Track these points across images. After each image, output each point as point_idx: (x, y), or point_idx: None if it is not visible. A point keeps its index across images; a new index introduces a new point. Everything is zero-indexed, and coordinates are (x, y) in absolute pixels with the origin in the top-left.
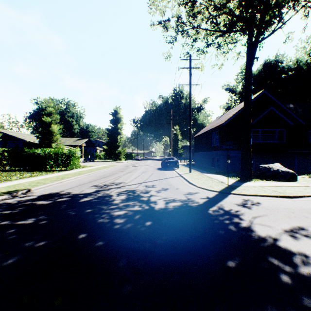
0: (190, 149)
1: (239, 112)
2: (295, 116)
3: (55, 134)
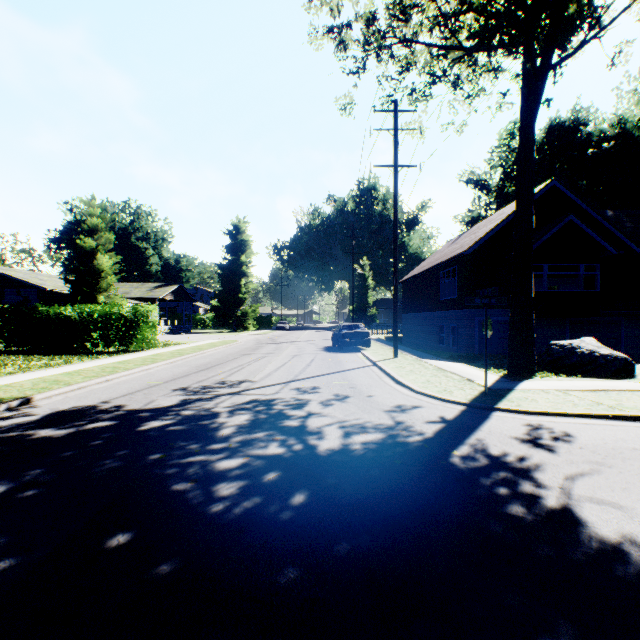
0: (395, 306)
1: (500, 227)
2: (621, 235)
3: (105, 274)
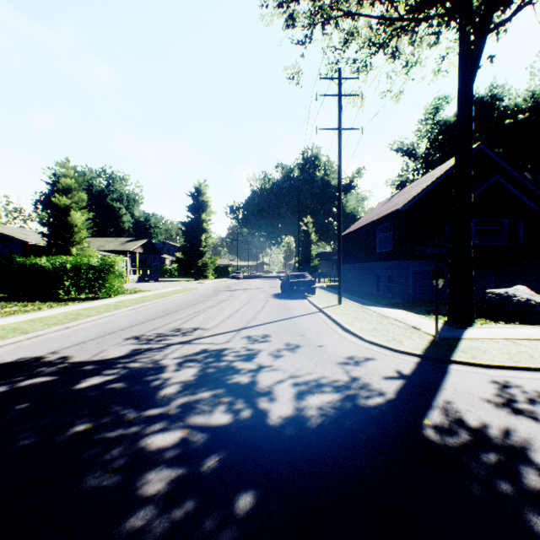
0: (339, 257)
1: (432, 186)
2: None
3: (78, 229)
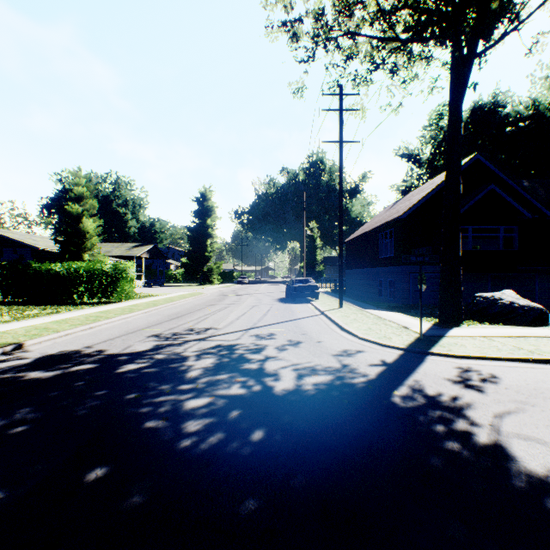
0: (340, 263)
1: (431, 195)
2: (536, 202)
3: (89, 235)
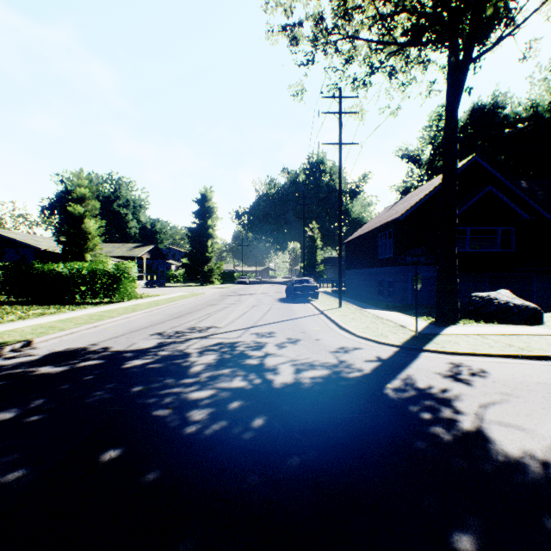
0: (339, 263)
1: (429, 196)
2: (533, 203)
3: (92, 236)
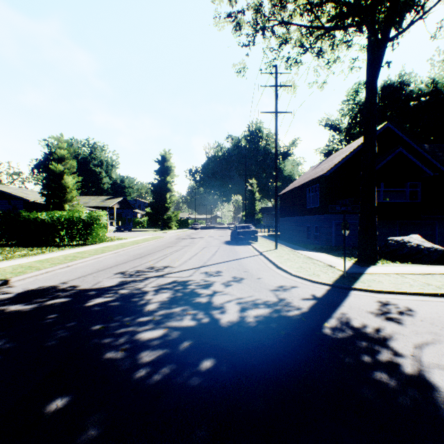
0: (275, 212)
1: (349, 156)
2: (436, 162)
3: (70, 190)
